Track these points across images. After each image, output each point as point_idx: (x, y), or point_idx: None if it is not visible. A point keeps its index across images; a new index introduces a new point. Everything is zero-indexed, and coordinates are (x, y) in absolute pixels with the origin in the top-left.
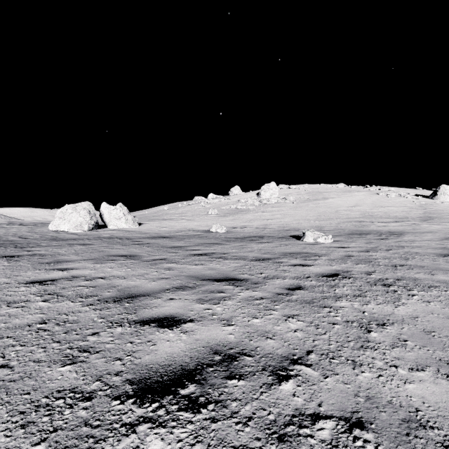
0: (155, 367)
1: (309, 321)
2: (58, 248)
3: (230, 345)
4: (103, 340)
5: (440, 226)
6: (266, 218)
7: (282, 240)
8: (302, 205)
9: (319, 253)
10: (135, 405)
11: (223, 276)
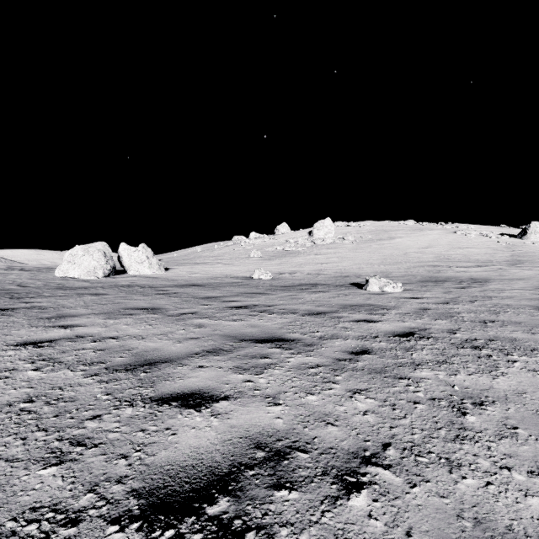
0: (173, 470)
1: (382, 399)
2: (64, 299)
3: (277, 435)
4: (105, 427)
5: (532, 271)
6: (320, 262)
7: (340, 289)
8: (364, 247)
9: (387, 305)
10: (140, 534)
11: (268, 336)
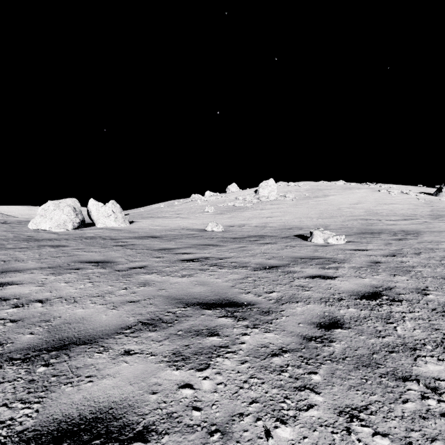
0: None
1: (402, 437)
2: (22, 251)
3: None
4: None
5: None
6: (265, 216)
7: (286, 241)
8: (302, 203)
9: (337, 258)
10: None
11: (217, 298)
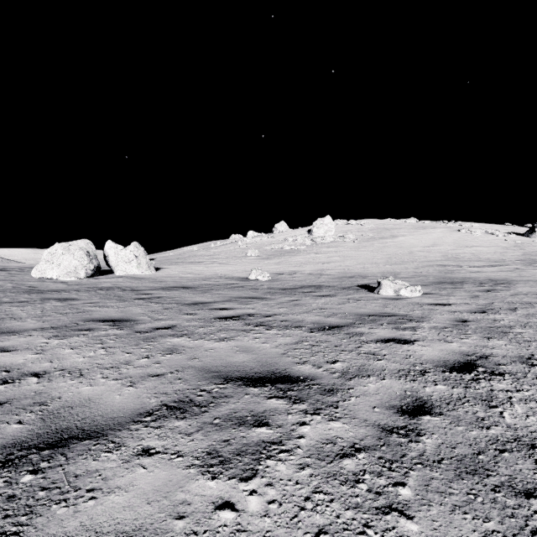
0: None
1: None
2: (20, 306)
3: None
4: None
5: None
6: (321, 261)
7: (348, 293)
8: (366, 245)
9: (413, 315)
10: None
11: (265, 370)
